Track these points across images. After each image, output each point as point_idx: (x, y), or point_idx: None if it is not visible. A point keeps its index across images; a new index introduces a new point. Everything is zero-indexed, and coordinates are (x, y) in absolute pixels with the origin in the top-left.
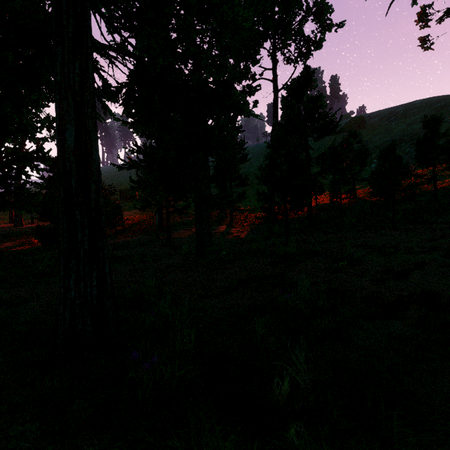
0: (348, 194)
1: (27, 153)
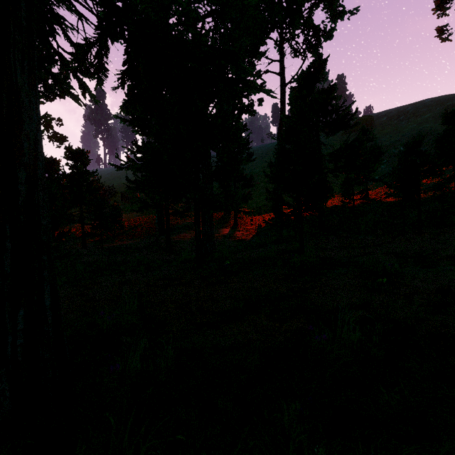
0: (362, 195)
1: None
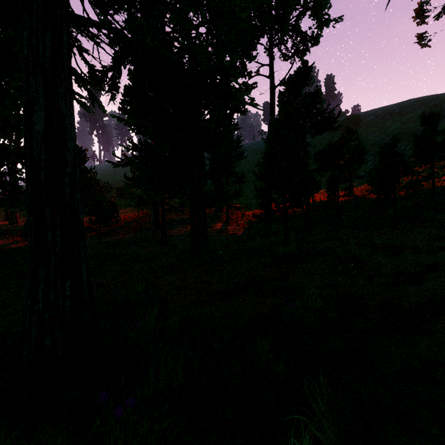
0: (346, 191)
1: (18, 149)
